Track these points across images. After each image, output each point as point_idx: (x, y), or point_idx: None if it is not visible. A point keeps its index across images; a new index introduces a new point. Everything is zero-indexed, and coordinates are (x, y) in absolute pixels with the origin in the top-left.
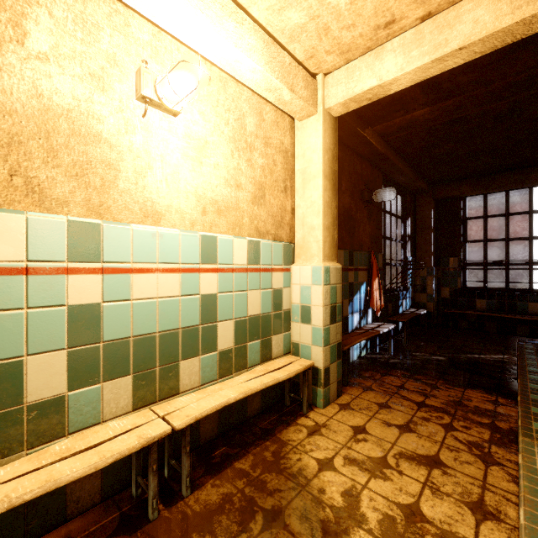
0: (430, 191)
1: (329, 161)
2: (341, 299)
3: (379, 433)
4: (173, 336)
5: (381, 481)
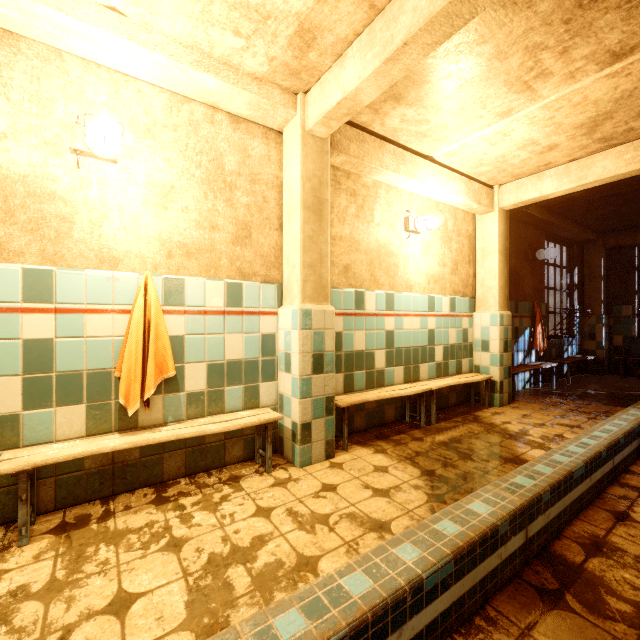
0: (600, 240)
1: (503, 242)
2: (511, 336)
3: (540, 417)
4: (417, 350)
5: (540, 428)
